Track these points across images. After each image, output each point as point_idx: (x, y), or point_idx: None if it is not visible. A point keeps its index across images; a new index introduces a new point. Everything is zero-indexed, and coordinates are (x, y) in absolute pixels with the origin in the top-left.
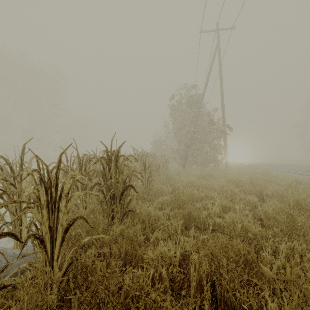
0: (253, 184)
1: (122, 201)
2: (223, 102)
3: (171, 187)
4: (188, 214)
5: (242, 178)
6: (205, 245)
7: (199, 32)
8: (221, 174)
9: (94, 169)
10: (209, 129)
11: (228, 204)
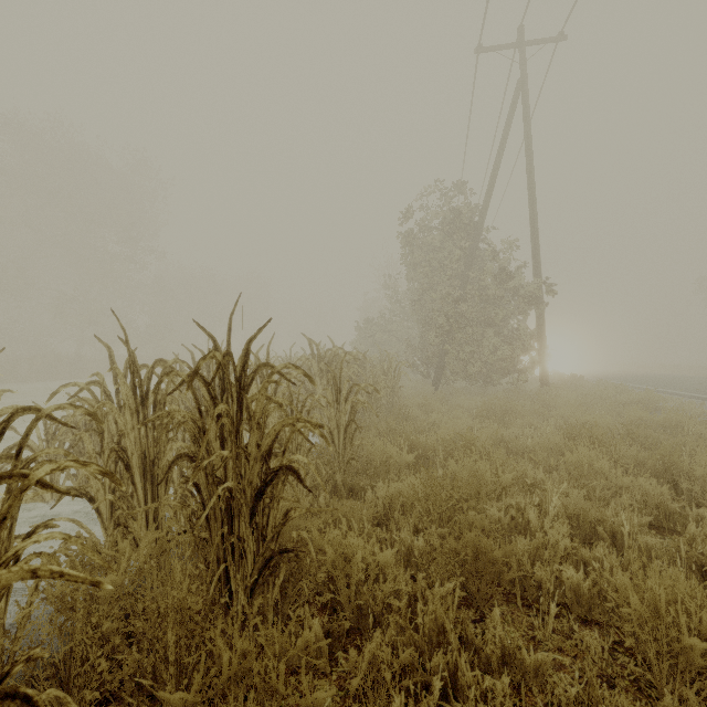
0: (635, 438)
1: (262, 517)
2: (536, 224)
3: (411, 448)
4: (474, 553)
5: (599, 419)
6: (547, 687)
7: (475, 51)
8: (536, 407)
9: (173, 410)
10: (501, 290)
11: (588, 509)
